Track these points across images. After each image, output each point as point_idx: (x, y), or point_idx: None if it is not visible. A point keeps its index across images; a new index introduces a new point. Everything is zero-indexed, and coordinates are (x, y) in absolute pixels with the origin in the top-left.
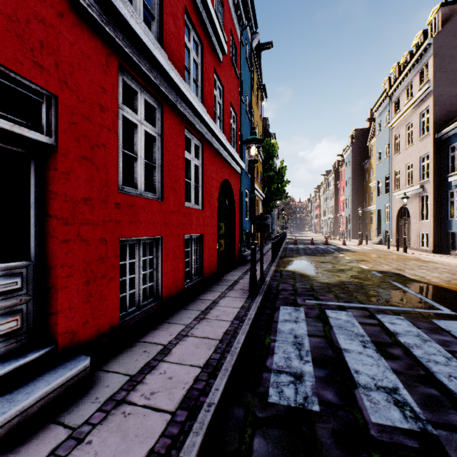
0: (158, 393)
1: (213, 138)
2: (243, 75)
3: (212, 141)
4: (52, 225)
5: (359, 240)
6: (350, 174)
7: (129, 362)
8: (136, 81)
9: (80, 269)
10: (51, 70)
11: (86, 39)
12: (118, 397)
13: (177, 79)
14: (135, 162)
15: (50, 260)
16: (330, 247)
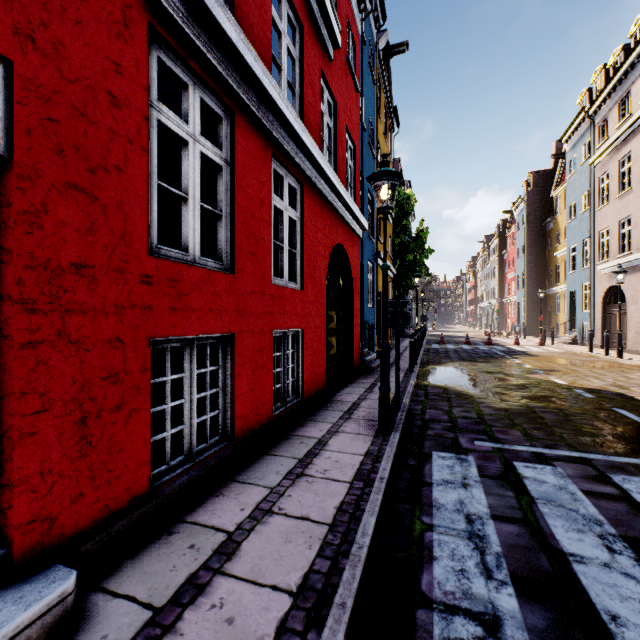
0: None
1: (319, 178)
2: (365, 89)
3: (317, 182)
4: (4, 313)
5: (541, 338)
6: (525, 239)
7: (159, 572)
8: (185, 64)
9: (65, 397)
10: None
11: None
12: None
13: (258, 68)
14: (184, 206)
15: (0, 381)
16: (495, 348)
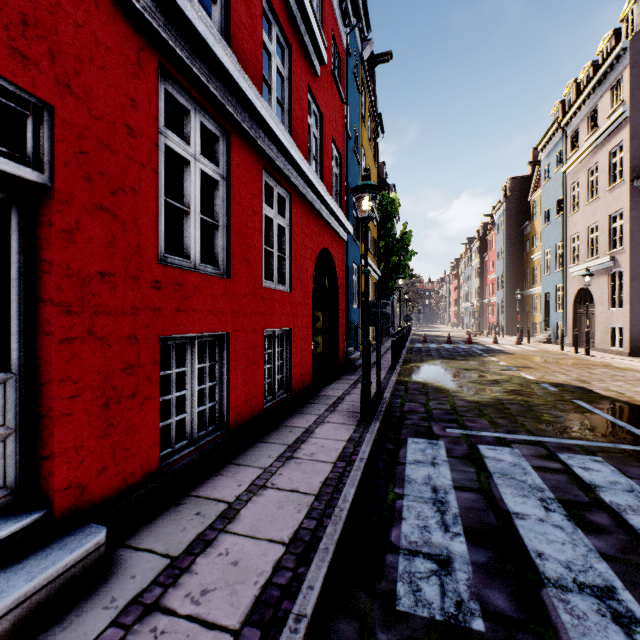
0: (213, 593)
1: (306, 187)
2: (350, 98)
3: (305, 191)
4: (46, 314)
5: (517, 338)
6: (504, 242)
7: (172, 532)
8: (188, 93)
9: (93, 385)
10: (43, 63)
11: (104, 20)
12: (148, 598)
13: (251, 93)
14: (186, 218)
15: (42, 371)
16: (475, 347)
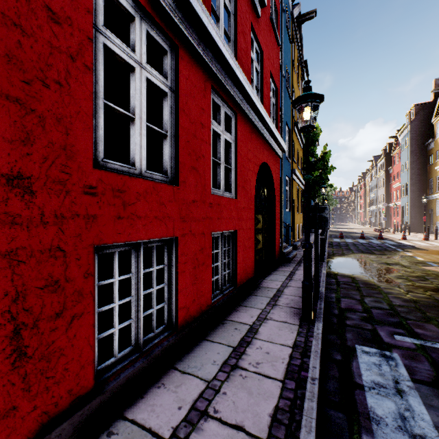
0: None
1: (249, 109)
2: (284, 46)
3: (248, 112)
4: None
5: (425, 235)
6: (408, 157)
7: None
8: None
9: None
10: None
11: None
12: None
13: (197, 6)
14: (131, 125)
15: None
16: (387, 242)
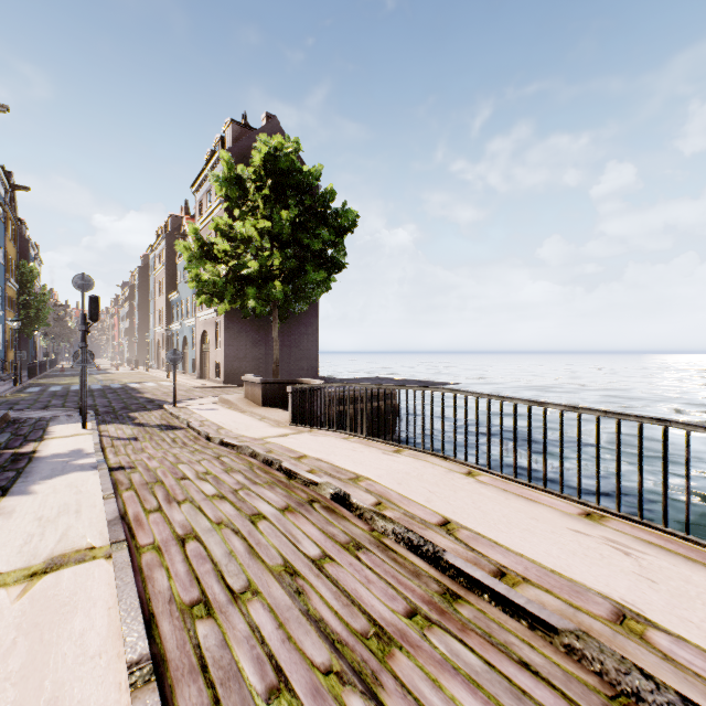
0: None
1: None
2: None
3: None
4: None
5: (133, 366)
6: (140, 299)
7: None
8: None
9: None
10: None
11: None
12: None
13: None
14: None
15: None
16: (99, 372)
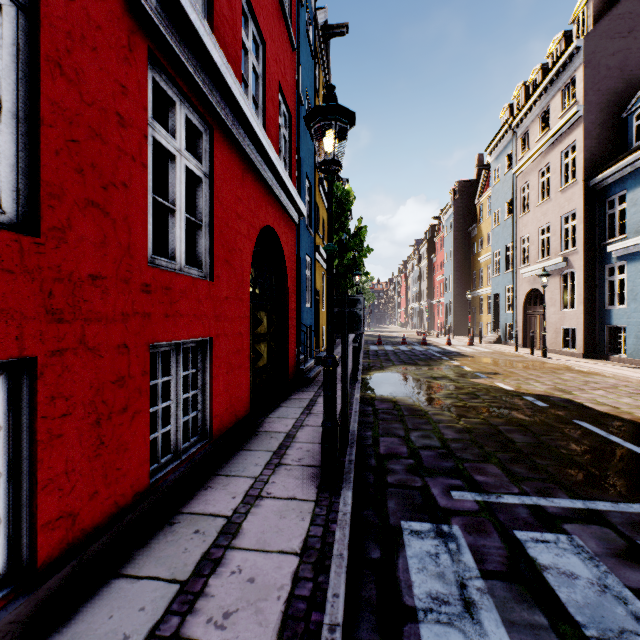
0: None
1: (238, 126)
2: (303, 58)
3: (236, 132)
4: None
5: (470, 338)
6: (452, 244)
7: None
8: None
9: None
10: None
11: None
12: None
13: None
14: None
15: None
16: (431, 349)
